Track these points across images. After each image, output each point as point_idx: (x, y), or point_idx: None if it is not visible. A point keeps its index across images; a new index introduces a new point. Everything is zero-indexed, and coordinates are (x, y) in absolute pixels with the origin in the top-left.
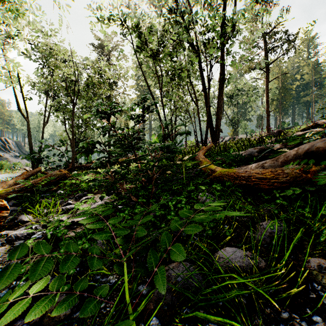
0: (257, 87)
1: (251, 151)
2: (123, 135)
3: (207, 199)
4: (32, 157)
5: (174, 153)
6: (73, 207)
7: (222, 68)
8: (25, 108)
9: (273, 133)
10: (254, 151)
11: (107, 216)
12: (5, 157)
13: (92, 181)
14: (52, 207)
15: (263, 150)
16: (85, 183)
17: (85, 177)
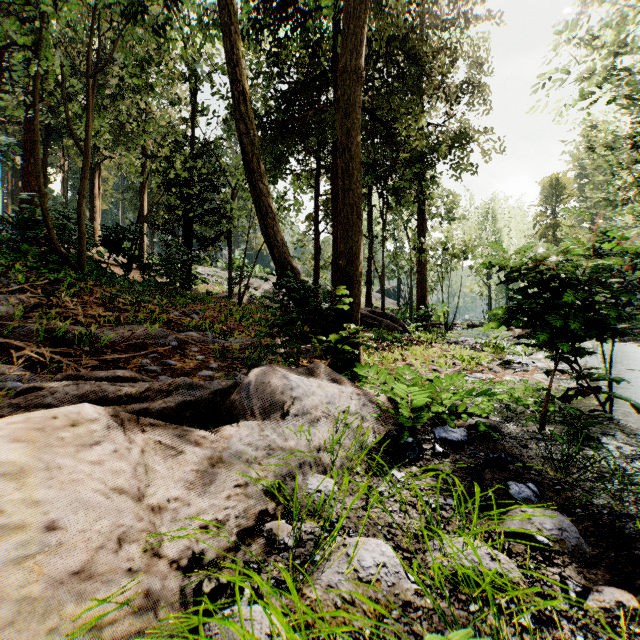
0: None
1: None
2: None
3: None
4: None
5: None
6: None
7: None
8: None
9: None
10: None
11: None
12: None
13: None
14: None
15: None
16: None
17: None
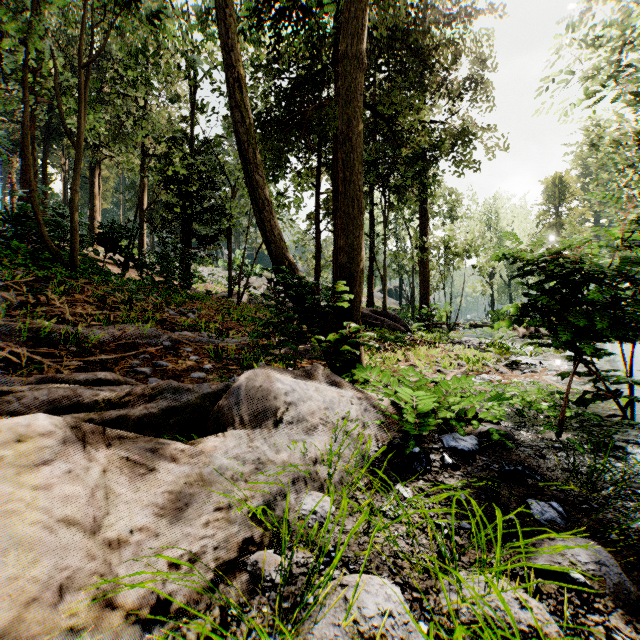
0: None
1: None
2: None
3: None
4: None
5: None
6: None
7: None
8: None
9: None
10: None
11: None
12: None
13: None
14: None
15: None
16: None
17: None
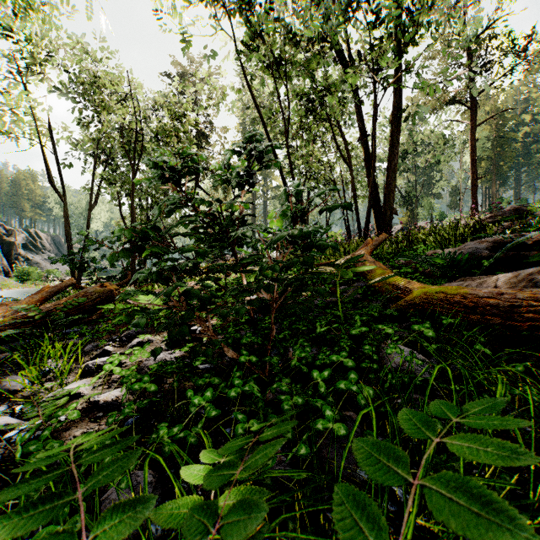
0: (452, 138)
1: (474, 247)
2: (210, 215)
3: (405, 363)
4: (69, 260)
5: (322, 250)
6: (109, 362)
7: (398, 97)
8: (61, 180)
9: (504, 214)
10: (481, 247)
11: (173, 389)
12: (35, 261)
13: (142, 311)
14: (66, 362)
15: (498, 244)
16: (125, 315)
17: (141, 299)
